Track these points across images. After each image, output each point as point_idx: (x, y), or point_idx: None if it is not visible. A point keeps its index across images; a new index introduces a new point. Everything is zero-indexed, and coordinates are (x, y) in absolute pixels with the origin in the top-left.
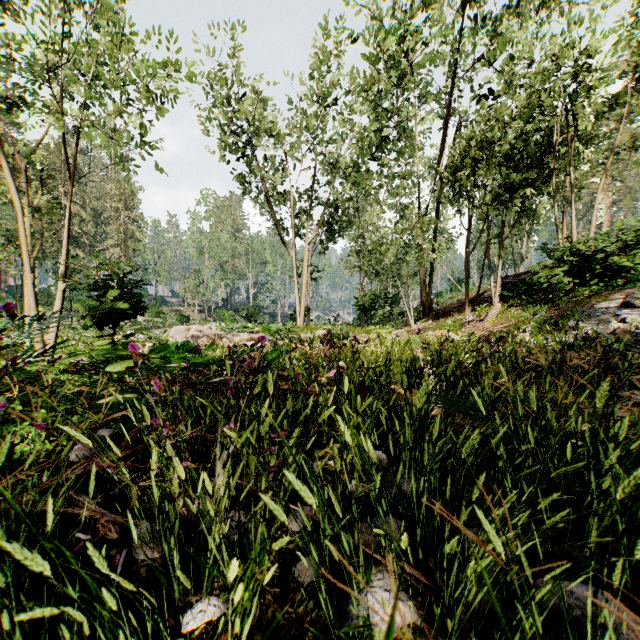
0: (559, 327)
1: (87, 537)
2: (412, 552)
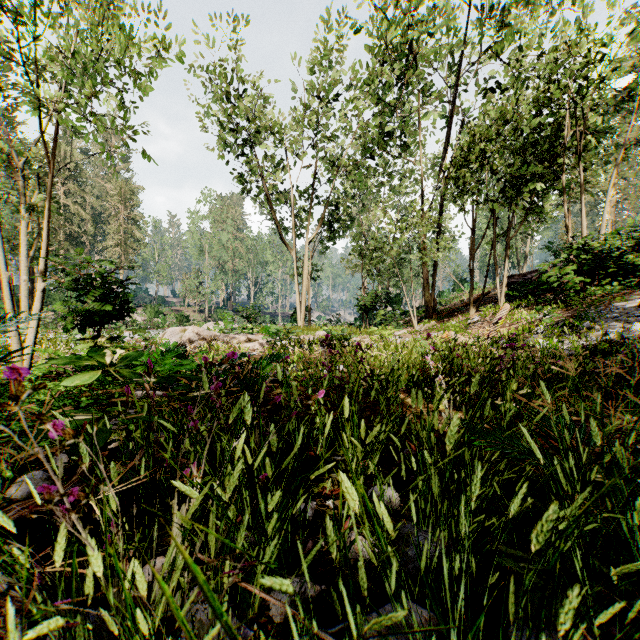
0: (573, 329)
1: None
2: None
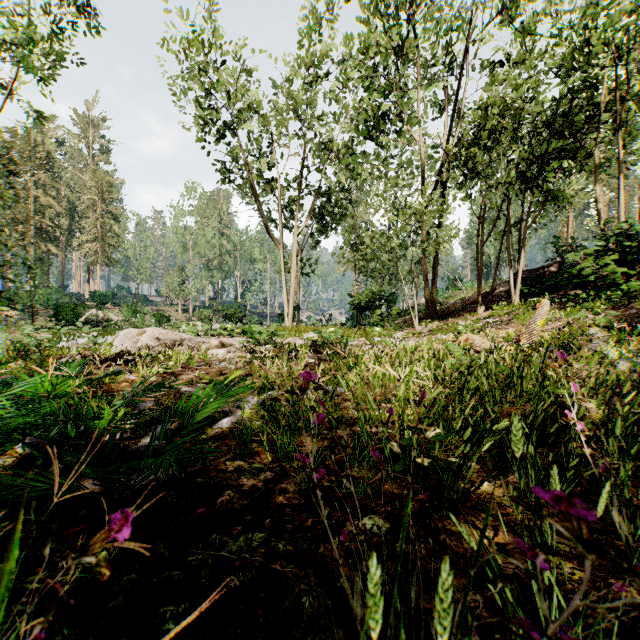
0: None
1: None
2: None
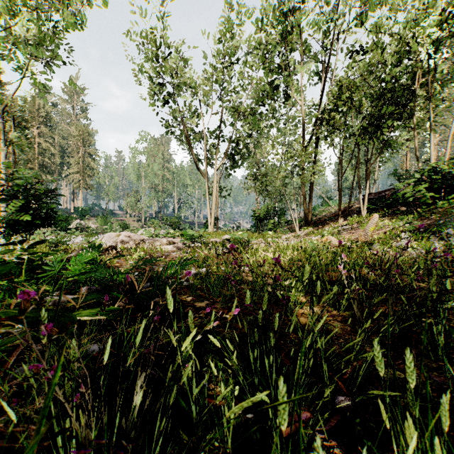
0: (435, 234)
1: None
2: None
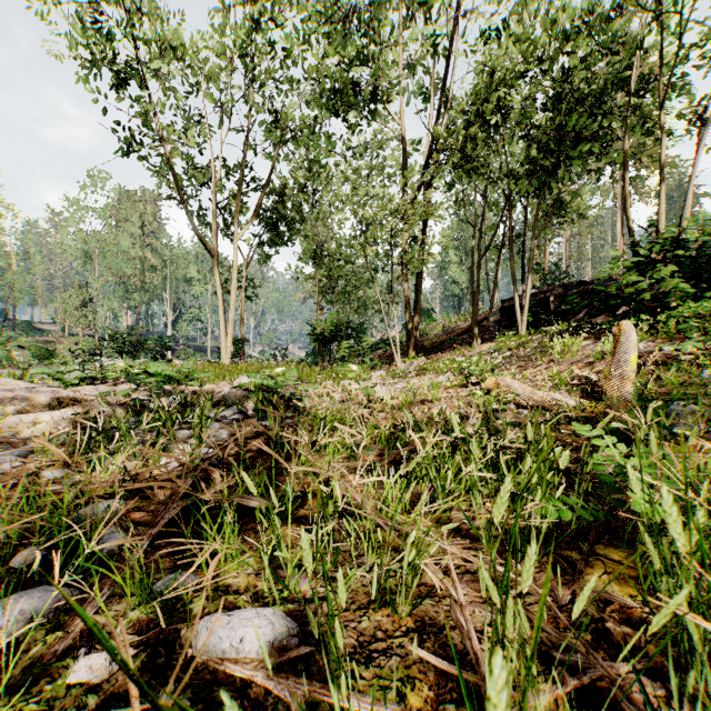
0: None
1: None
2: None
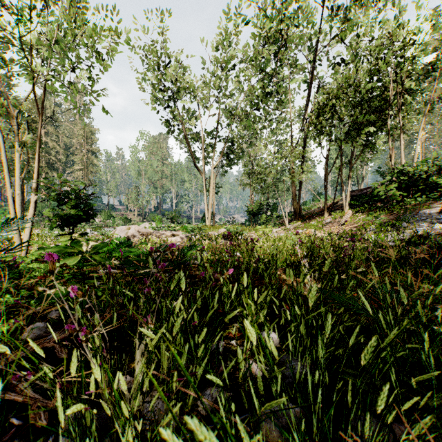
0: (395, 227)
1: (20, 422)
2: (310, 441)
